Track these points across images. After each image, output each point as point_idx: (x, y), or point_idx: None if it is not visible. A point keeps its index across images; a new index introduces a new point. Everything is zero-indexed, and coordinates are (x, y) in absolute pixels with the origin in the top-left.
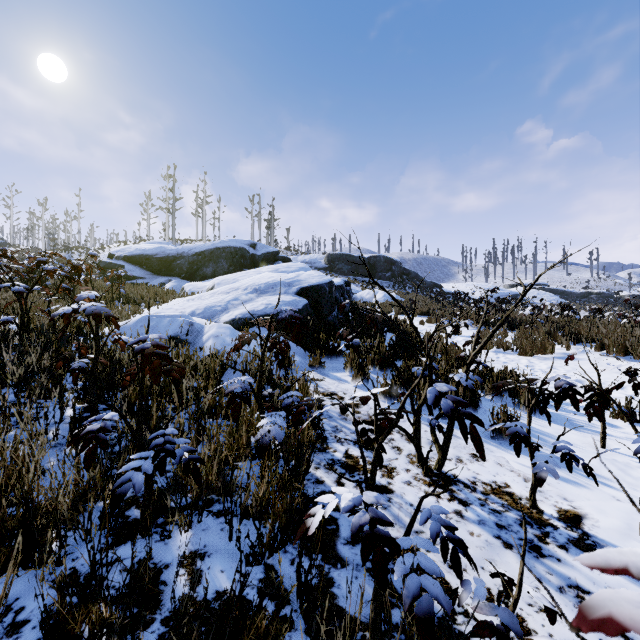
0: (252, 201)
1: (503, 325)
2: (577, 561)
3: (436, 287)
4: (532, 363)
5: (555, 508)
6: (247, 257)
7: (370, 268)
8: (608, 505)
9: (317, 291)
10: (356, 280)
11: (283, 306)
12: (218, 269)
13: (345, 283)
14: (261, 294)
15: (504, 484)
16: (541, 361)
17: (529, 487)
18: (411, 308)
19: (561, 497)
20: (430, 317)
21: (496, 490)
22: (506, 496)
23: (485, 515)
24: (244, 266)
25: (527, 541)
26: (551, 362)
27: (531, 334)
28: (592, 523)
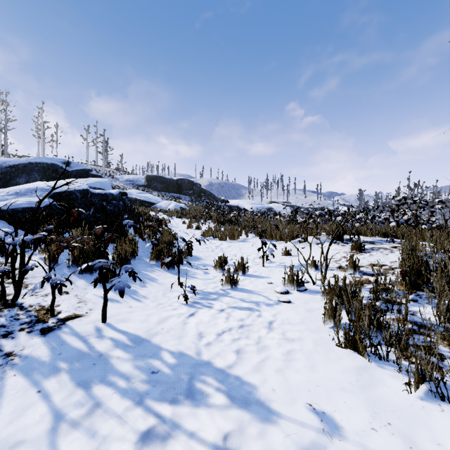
0: (87, 130)
1: (226, 223)
2: (26, 337)
3: (224, 202)
4: (221, 244)
5: (71, 314)
6: (59, 172)
7: (178, 187)
8: (117, 310)
9: (68, 195)
10: (166, 195)
11: (23, 204)
12: (31, 180)
13: (121, 193)
14: (19, 196)
15: (57, 305)
16: (228, 243)
17: (75, 305)
18: (182, 213)
19: (90, 309)
20: (191, 219)
21: (43, 309)
22: (45, 311)
23: (2, 321)
24: (56, 179)
25: (9, 332)
26: (232, 243)
27: (236, 228)
28: (81, 319)
